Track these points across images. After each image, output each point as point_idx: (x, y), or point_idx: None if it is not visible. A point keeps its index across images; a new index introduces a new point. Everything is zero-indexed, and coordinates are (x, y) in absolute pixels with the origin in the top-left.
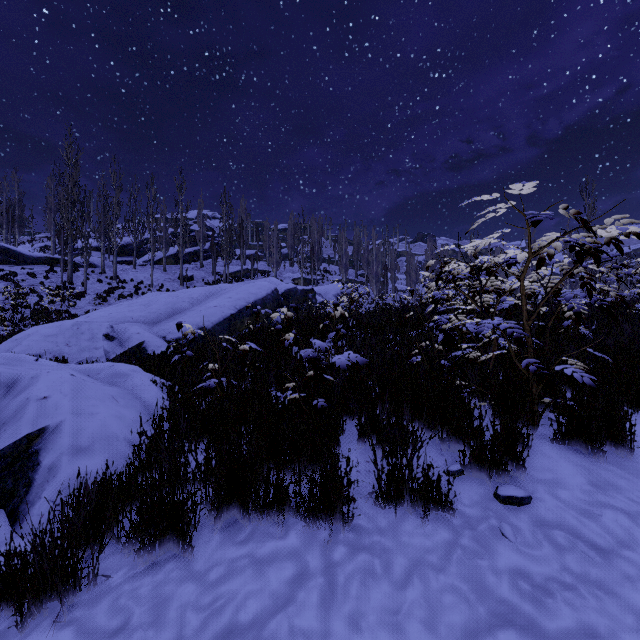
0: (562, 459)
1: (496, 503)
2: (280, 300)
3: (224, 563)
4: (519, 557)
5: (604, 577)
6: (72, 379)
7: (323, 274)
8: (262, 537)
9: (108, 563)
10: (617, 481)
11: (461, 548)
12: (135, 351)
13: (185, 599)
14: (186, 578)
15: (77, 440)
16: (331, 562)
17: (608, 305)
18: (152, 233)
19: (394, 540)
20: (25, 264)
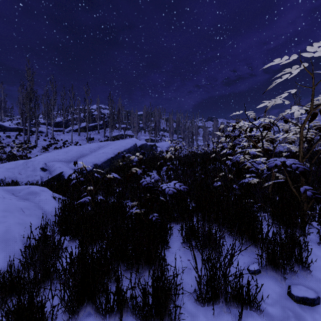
0: None
1: (292, 302)
2: (138, 150)
3: None
4: None
5: None
6: None
7: (161, 137)
8: None
9: None
10: None
11: None
12: (58, 177)
13: None
14: None
15: None
16: None
17: None
18: (72, 115)
19: None
20: (5, 131)
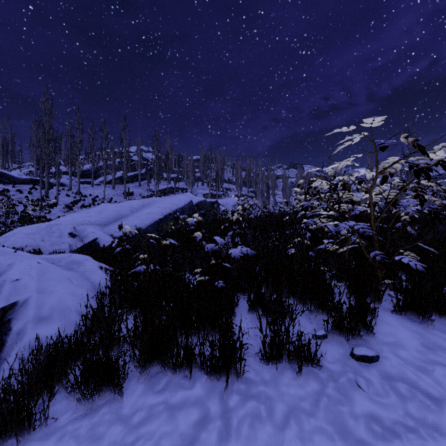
0: (400, 326)
1: (352, 360)
2: (194, 209)
3: (145, 409)
4: (372, 404)
5: (439, 421)
6: (38, 266)
7: (224, 191)
8: (175, 387)
9: (57, 407)
10: (443, 343)
11: (327, 397)
12: (91, 245)
13: (113, 438)
14: (115, 421)
15: (40, 311)
16: (227, 408)
17: (435, 211)
18: (104, 162)
19: (275, 390)
20: (15, 183)
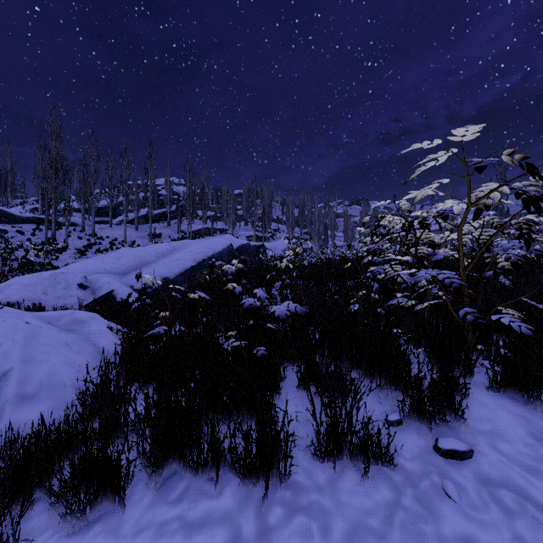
0: (500, 408)
1: (437, 457)
2: (235, 254)
3: (153, 527)
4: (466, 522)
5: None
6: (26, 327)
7: (273, 232)
8: (195, 496)
9: (35, 523)
10: None
11: (403, 509)
12: (105, 298)
13: None
14: None
15: (23, 388)
16: (266, 527)
17: None
18: (125, 196)
19: (333, 499)
20: (15, 223)
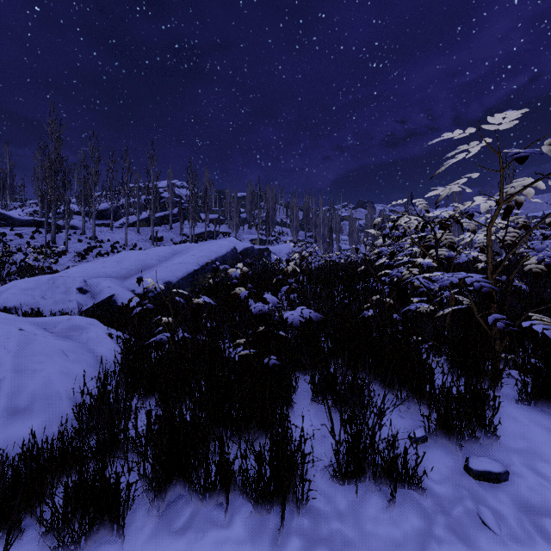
0: (533, 423)
1: (469, 478)
2: (238, 257)
3: None
4: None
5: None
6: (20, 334)
7: (277, 235)
8: (203, 524)
9: None
10: None
11: (436, 541)
12: (106, 303)
13: None
14: None
15: (15, 400)
16: None
17: None
18: (126, 199)
19: (356, 528)
20: (14, 226)
